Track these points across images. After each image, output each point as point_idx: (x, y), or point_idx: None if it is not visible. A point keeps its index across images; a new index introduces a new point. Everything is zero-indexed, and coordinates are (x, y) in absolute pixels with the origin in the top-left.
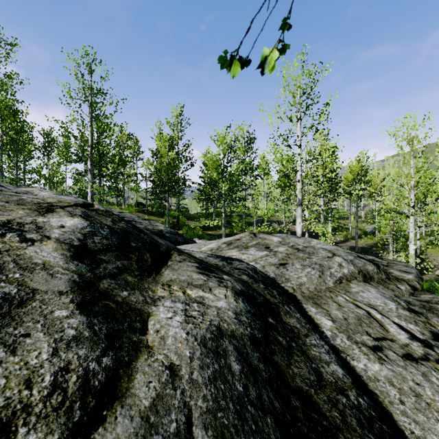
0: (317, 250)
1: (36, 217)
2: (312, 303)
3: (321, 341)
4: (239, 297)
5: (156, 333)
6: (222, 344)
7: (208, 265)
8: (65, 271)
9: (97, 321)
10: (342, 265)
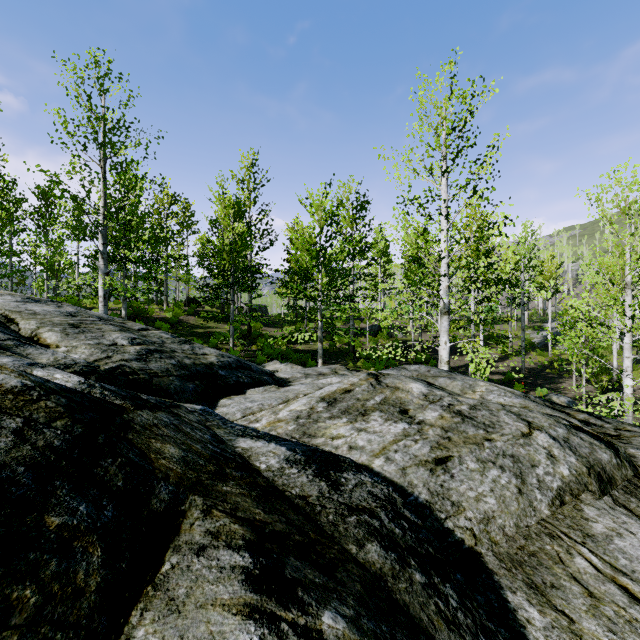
0: (496, 414)
1: None
2: (525, 586)
3: None
4: None
5: None
6: None
7: (281, 536)
8: None
9: None
10: (554, 456)
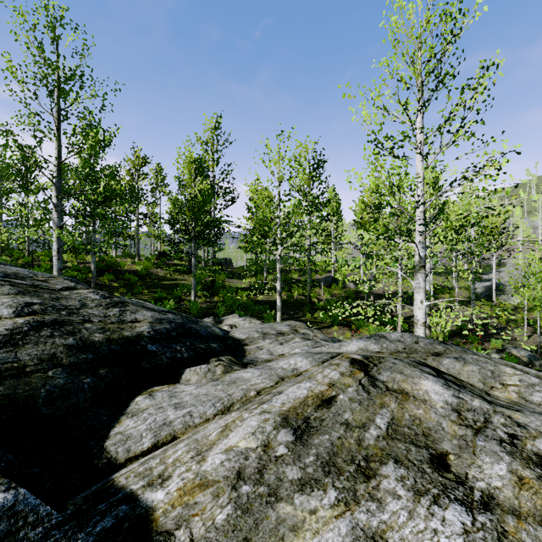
0: None
1: None
2: None
3: None
4: None
5: None
6: None
7: None
8: None
9: None
10: None
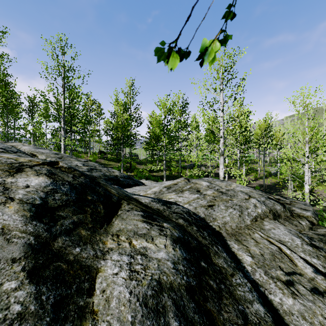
0: (236, 192)
1: (5, 177)
2: (234, 240)
3: (244, 279)
4: (177, 244)
5: (101, 294)
6: (162, 300)
7: (151, 212)
8: (22, 235)
9: (45, 289)
10: (257, 206)
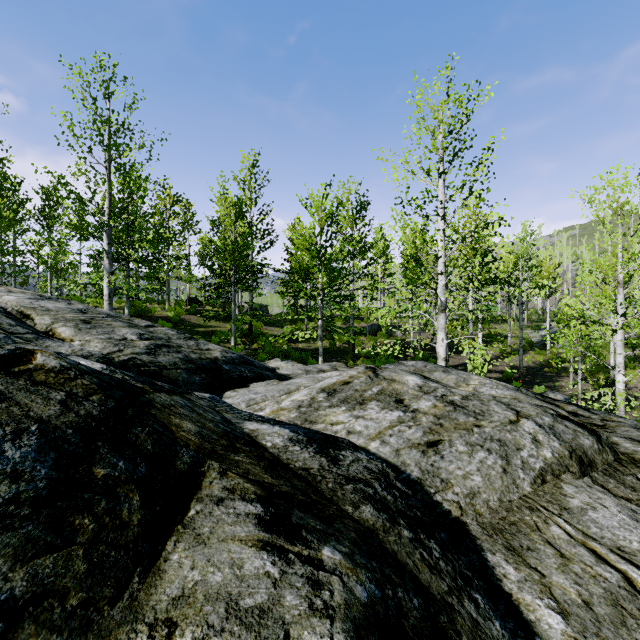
0: (486, 404)
1: None
2: (504, 548)
3: None
4: None
5: None
6: None
7: (287, 495)
8: None
9: None
10: (539, 440)
